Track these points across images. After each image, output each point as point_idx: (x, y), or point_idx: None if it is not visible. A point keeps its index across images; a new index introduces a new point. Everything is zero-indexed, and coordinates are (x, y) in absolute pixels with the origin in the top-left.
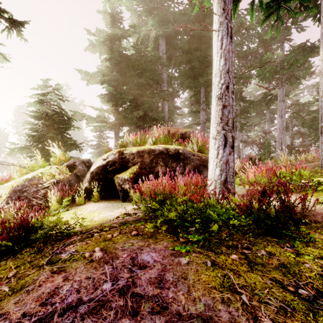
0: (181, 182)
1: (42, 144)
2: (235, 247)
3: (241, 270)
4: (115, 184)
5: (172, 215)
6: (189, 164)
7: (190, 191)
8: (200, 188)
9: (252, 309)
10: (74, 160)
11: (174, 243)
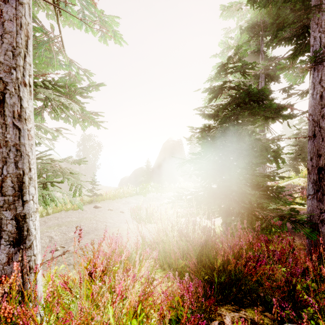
0: None
1: (297, 162)
2: None
3: None
4: None
5: None
6: None
7: None
8: None
9: None
10: None
11: None
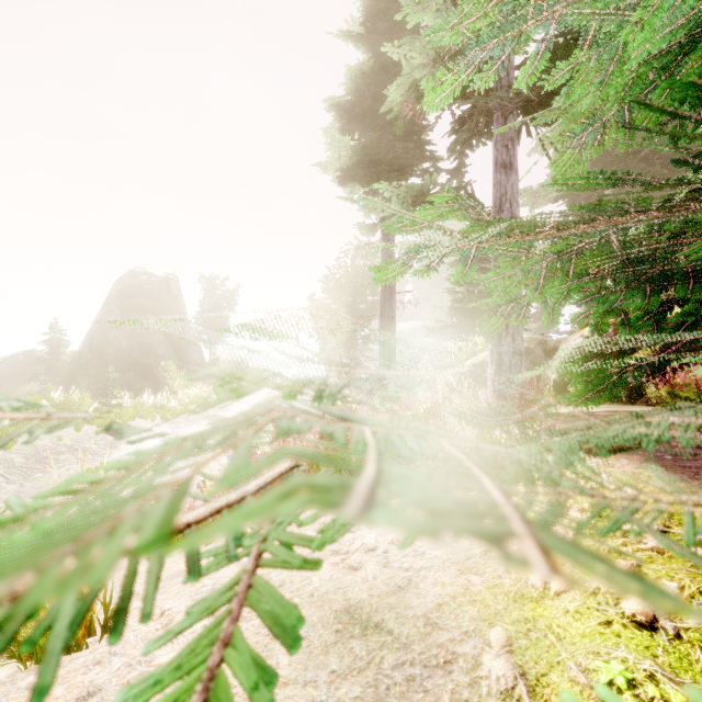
0: None
1: (468, 319)
2: None
3: None
4: None
5: None
6: None
7: None
8: None
9: None
10: (526, 341)
11: None
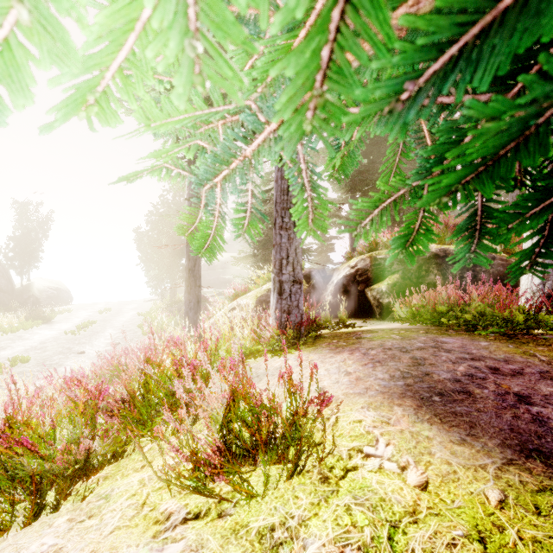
0: (473, 292)
1: (267, 251)
2: (547, 345)
3: (547, 353)
4: (367, 298)
5: (467, 317)
6: (485, 273)
7: (488, 301)
8: (504, 298)
9: (548, 362)
10: (309, 269)
11: (471, 337)
